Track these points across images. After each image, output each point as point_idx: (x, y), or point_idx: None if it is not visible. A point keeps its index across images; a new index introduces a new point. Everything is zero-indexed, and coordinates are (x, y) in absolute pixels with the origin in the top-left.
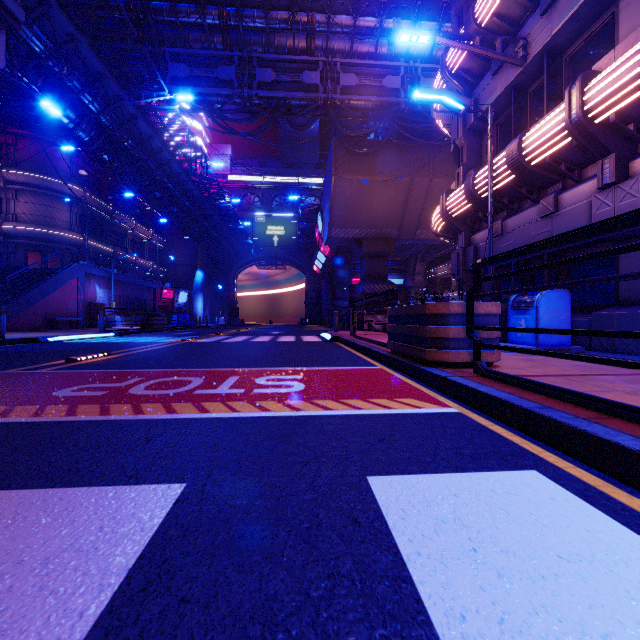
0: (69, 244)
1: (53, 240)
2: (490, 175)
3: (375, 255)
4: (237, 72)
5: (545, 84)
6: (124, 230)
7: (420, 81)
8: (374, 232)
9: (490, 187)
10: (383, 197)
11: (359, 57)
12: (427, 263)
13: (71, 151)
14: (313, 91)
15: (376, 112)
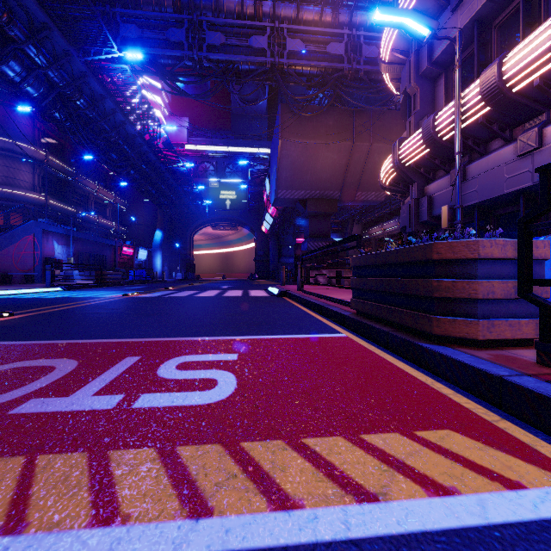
0: (31, 203)
1: (15, 199)
2: (458, 109)
3: (318, 215)
4: (187, 35)
5: (521, 6)
6: (87, 192)
7: (362, 48)
8: (318, 193)
9: (458, 123)
10: (326, 160)
11: (305, 24)
12: (363, 225)
13: (33, 116)
14: (261, 56)
15: (321, 77)
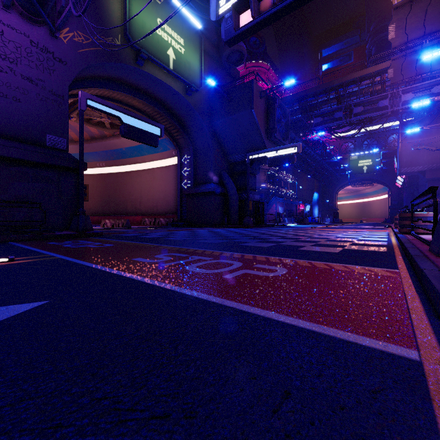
0: (264, 189)
1: (260, 188)
2: None
3: (436, 179)
4: (343, 111)
5: None
6: (280, 178)
7: None
8: (434, 166)
9: None
10: (439, 146)
11: (415, 82)
12: None
13: None
14: (384, 108)
15: (427, 107)
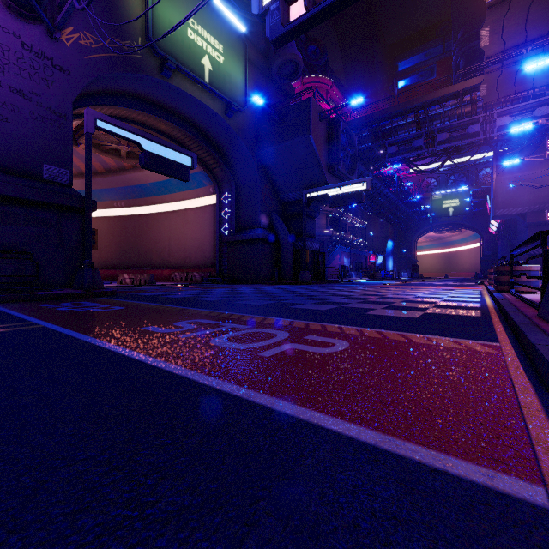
0: (326, 236)
1: (320, 235)
2: None
3: (539, 224)
4: (424, 139)
5: None
6: (346, 222)
7: None
8: (537, 207)
9: None
10: (543, 182)
11: (513, 102)
12: None
13: None
14: (475, 135)
15: (528, 133)
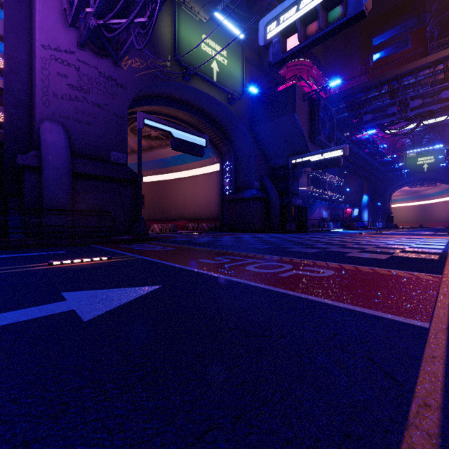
0: (307, 192)
1: (302, 192)
2: None
3: None
4: (397, 106)
5: None
6: (325, 180)
7: None
8: None
9: None
10: None
11: None
12: None
13: None
14: (448, 99)
15: None
